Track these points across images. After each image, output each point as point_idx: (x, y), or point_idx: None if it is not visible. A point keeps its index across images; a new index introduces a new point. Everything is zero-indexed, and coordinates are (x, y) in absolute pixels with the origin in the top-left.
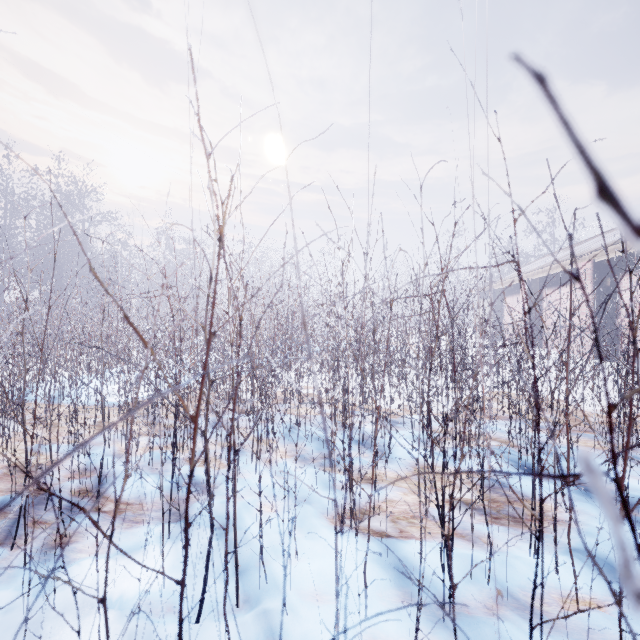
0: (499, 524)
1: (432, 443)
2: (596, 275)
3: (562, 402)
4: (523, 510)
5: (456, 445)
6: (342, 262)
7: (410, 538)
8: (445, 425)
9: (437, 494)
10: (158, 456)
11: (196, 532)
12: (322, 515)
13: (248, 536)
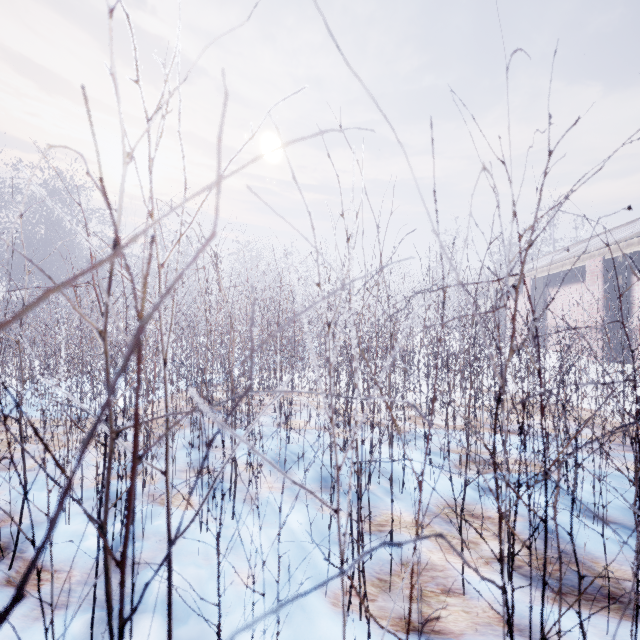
0: (566, 605)
1: (500, 523)
2: (607, 273)
3: (588, 412)
4: (609, 594)
5: (546, 532)
6: (348, 236)
7: (446, 635)
8: (529, 500)
9: (508, 607)
10: (113, 491)
11: (134, 631)
12: (319, 592)
13: (209, 639)
